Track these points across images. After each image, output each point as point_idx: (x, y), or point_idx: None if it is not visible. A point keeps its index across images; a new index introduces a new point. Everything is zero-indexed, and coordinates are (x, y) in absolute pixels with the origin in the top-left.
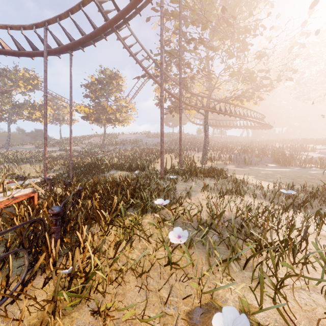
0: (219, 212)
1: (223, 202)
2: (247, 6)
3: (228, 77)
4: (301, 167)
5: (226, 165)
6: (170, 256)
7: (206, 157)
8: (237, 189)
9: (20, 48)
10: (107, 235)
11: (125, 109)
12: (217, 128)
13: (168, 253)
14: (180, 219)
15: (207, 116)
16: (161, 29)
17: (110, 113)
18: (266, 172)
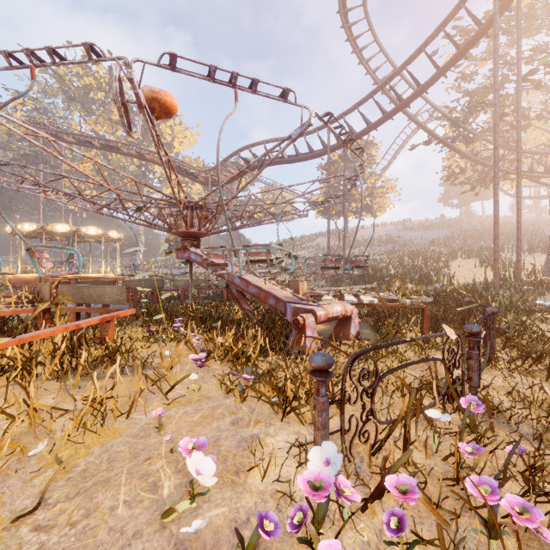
0: None
1: None
2: None
3: None
4: None
5: None
6: None
7: None
8: None
9: (298, 154)
10: None
11: (380, 192)
12: None
13: None
14: None
15: None
16: (495, 105)
17: (357, 201)
18: None
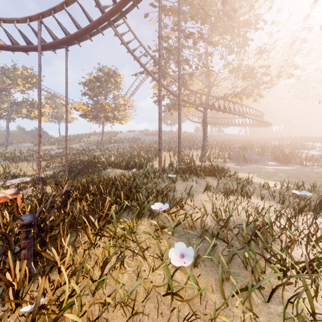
0: (225, 216)
1: (229, 205)
2: (247, 1)
3: (227, 74)
4: (302, 165)
5: (225, 163)
6: (170, 282)
7: (205, 155)
8: (242, 189)
9: (14, 42)
10: (95, 247)
11: (123, 107)
12: (215, 126)
13: (168, 278)
14: (180, 225)
15: (205, 113)
16: (159, 19)
17: (108, 111)
18: (268, 171)
